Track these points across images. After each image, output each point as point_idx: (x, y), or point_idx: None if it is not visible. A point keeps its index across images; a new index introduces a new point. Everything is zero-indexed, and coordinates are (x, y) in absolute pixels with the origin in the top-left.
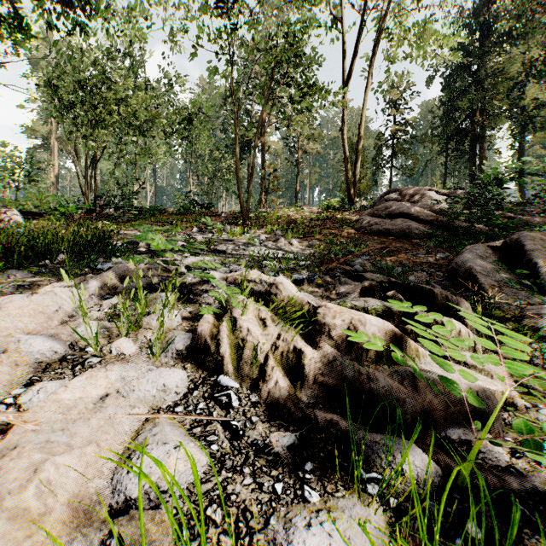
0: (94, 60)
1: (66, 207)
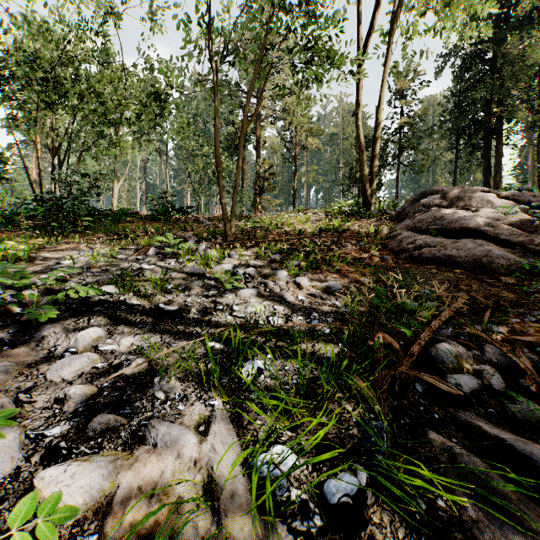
0: (43, 26)
1: (1, 213)
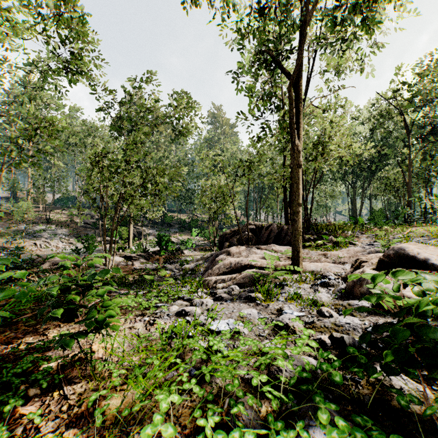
0: None
1: None
